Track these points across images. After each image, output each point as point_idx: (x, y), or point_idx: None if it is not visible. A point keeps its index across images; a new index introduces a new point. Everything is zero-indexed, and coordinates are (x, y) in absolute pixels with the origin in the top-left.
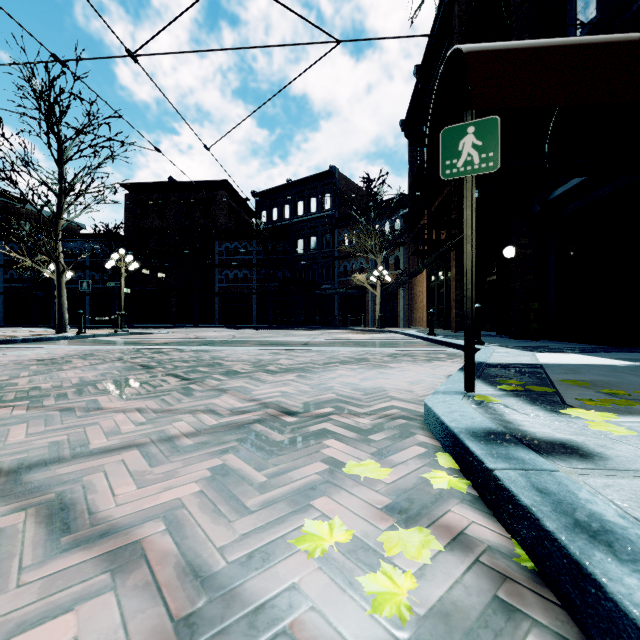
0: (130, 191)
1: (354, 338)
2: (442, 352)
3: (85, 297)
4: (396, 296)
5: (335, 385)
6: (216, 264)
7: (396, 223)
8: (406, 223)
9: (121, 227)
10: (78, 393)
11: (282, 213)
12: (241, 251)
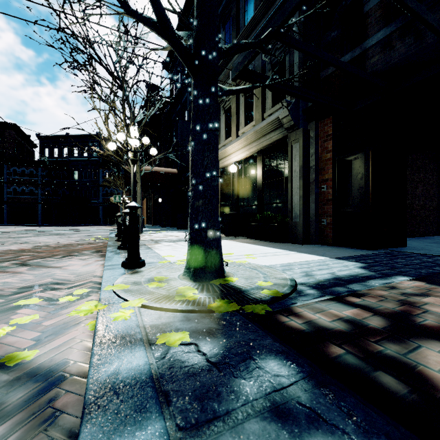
0: None
1: (107, 228)
2: None
3: None
4: None
5: (97, 234)
6: (5, 181)
7: None
8: None
9: None
10: (41, 236)
11: (62, 152)
12: (28, 174)
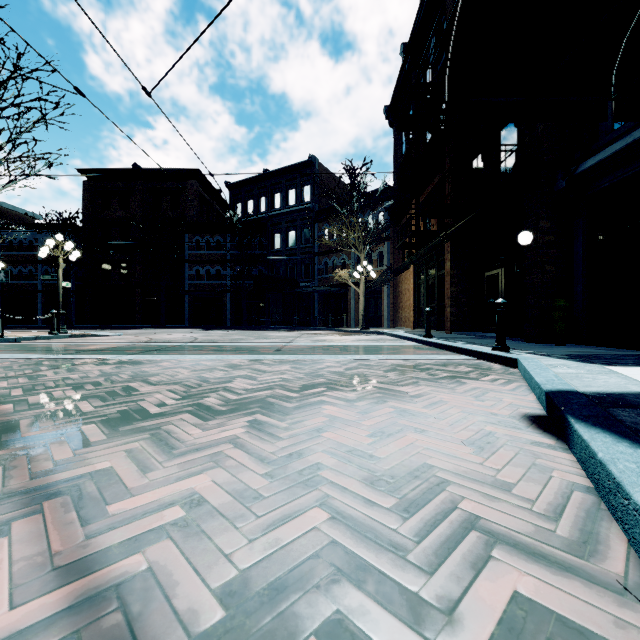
0: (89, 178)
1: (338, 341)
2: (459, 362)
3: (2, 291)
4: (380, 294)
5: (323, 460)
6: (186, 259)
7: (380, 217)
8: (390, 217)
9: (77, 217)
10: None
11: (258, 206)
12: (213, 246)
